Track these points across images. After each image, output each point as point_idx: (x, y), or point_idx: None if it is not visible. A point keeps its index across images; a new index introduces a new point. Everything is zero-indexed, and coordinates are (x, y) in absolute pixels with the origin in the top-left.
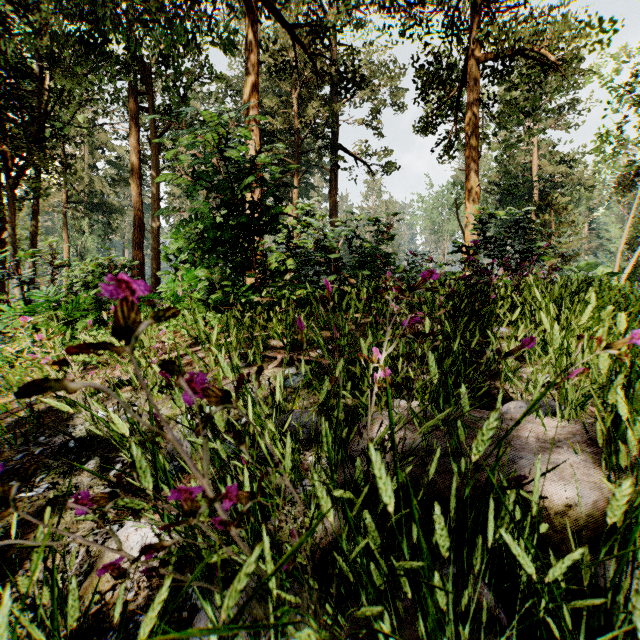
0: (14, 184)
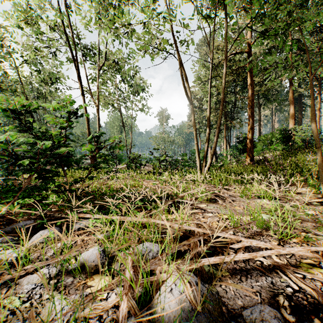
0: (228, 127)
